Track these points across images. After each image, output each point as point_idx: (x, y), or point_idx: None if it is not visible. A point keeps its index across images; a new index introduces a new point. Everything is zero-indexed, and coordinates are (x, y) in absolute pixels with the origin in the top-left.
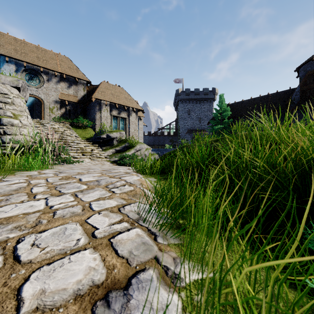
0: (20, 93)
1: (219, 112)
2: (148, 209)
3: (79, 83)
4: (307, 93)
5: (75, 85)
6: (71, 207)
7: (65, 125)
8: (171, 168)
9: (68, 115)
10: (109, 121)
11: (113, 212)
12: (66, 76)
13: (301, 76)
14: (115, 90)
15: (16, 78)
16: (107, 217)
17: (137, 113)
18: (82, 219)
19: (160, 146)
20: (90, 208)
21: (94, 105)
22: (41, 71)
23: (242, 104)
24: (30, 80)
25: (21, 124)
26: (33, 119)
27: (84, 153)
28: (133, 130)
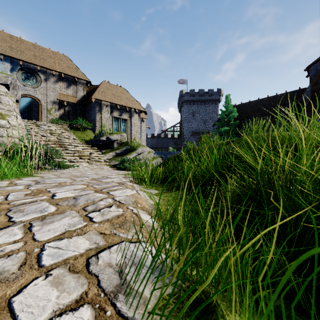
0: (10, 91)
1: (225, 113)
2: (136, 269)
3: (78, 82)
4: (318, 93)
5: (75, 85)
6: (5, 256)
7: (63, 127)
8: (176, 177)
9: (67, 116)
10: (110, 123)
11: (74, 270)
12: (65, 75)
13: (312, 75)
14: (116, 90)
15: (5, 74)
16: (57, 288)
17: (139, 114)
18: (6, 295)
19: (163, 149)
20: (36, 259)
21: (94, 106)
22: (38, 70)
23: (249, 105)
24: (26, 80)
25: (9, 125)
26: (28, 121)
27: (82, 157)
28: (135, 132)
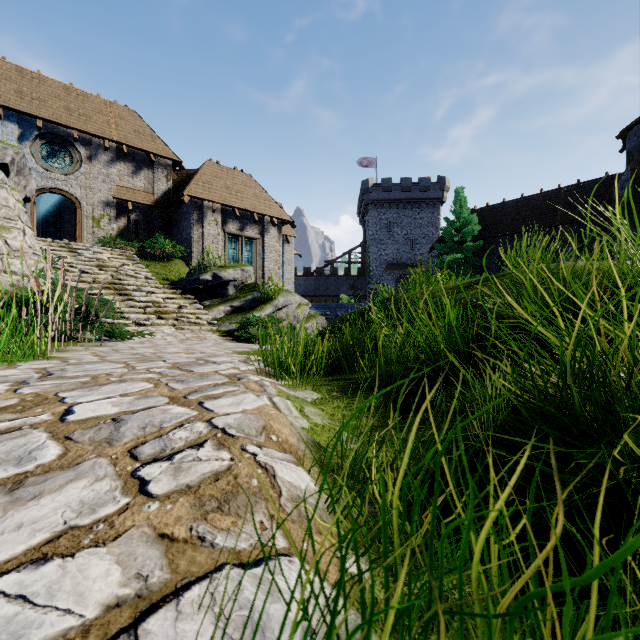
0: (11, 178)
1: (454, 226)
2: None
3: (156, 164)
4: None
5: (149, 169)
6: None
7: (126, 253)
8: (361, 362)
9: (134, 232)
10: (221, 246)
11: None
12: (129, 149)
13: (632, 148)
14: (234, 178)
15: (1, 143)
16: None
17: (280, 229)
18: None
19: (329, 299)
20: None
21: (188, 210)
22: (76, 139)
23: (502, 210)
24: (50, 158)
25: (7, 249)
26: (53, 241)
27: (162, 315)
28: (271, 264)
